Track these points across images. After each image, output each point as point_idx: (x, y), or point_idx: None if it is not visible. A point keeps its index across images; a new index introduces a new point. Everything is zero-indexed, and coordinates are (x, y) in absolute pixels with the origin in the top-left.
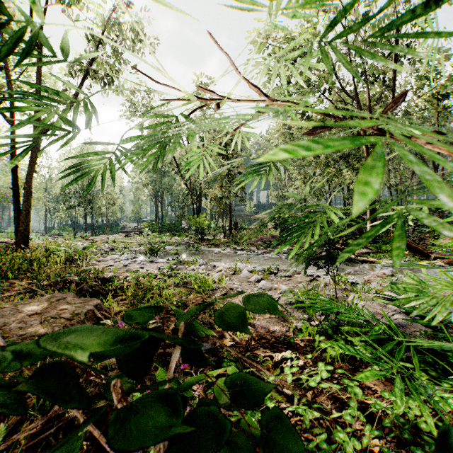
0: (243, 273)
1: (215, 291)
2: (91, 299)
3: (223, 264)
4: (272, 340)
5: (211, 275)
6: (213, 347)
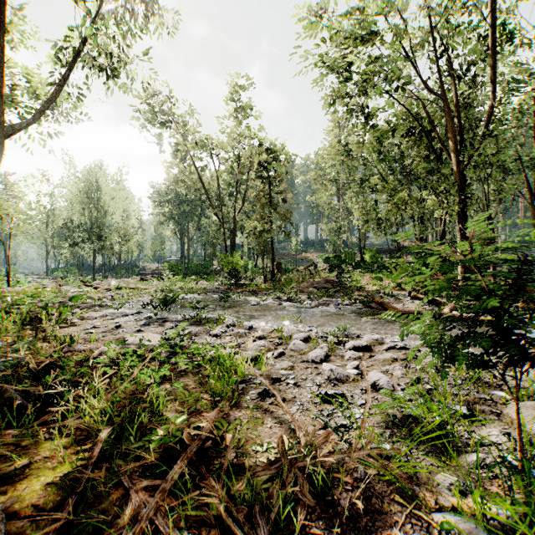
0: (295, 344)
1: (248, 384)
2: None
3: (263, 324)
4: None
5: (244, 347)
6: None
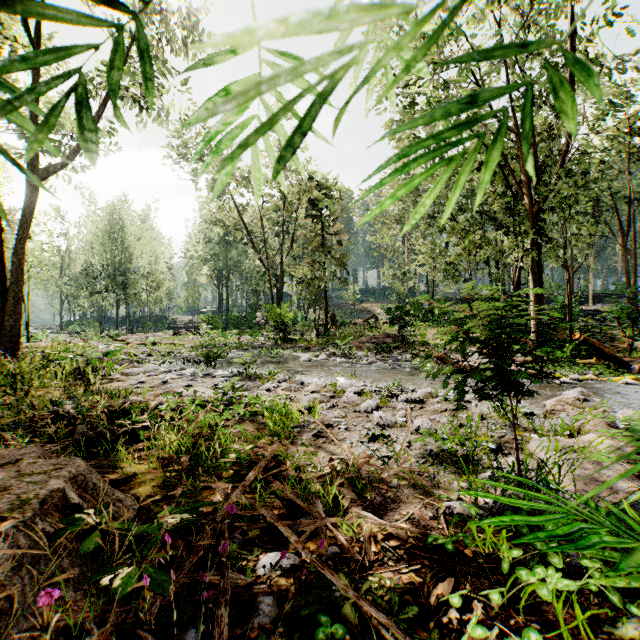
0: (348, 396)
1: (303, 429)
2: (69, 462)
3: (315, 379)
4: (409, 542)
5: (297, 400)
6: (297, 563)
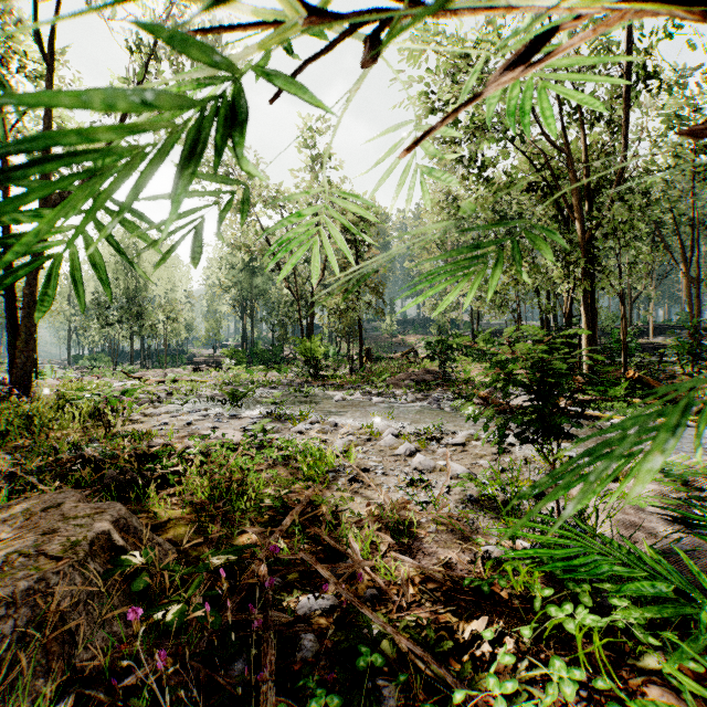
0: (385, 439)
1: (338, 474)
2: (110, 506)
3: (350, 421)
4: (446, 585)
5: (331, 443)
6: (336, 604)
